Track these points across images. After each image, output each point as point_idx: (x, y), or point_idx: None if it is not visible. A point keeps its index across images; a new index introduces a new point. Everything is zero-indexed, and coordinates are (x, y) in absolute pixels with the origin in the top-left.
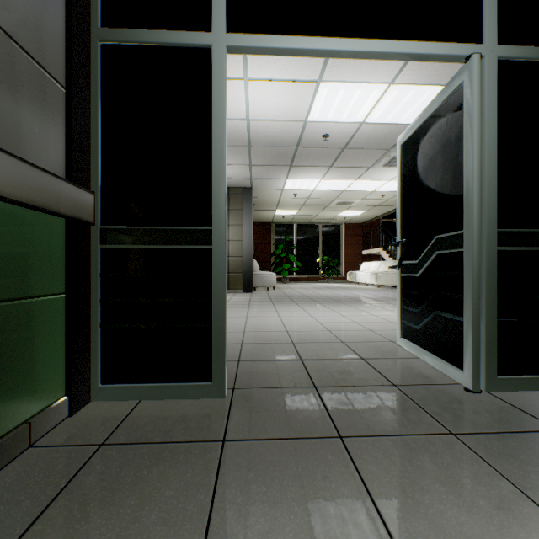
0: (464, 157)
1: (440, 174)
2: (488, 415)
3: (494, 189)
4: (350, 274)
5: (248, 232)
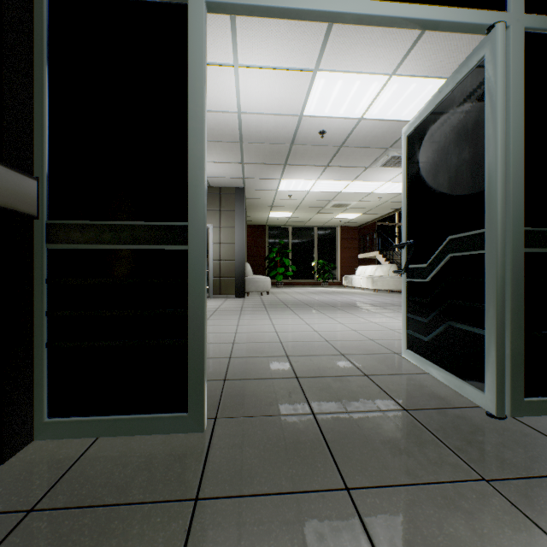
0: (485, 143)
1: (454, 166)
2: (522, 451)
3: (521, 181)
4: (346, 278)
5: (240, 235)
